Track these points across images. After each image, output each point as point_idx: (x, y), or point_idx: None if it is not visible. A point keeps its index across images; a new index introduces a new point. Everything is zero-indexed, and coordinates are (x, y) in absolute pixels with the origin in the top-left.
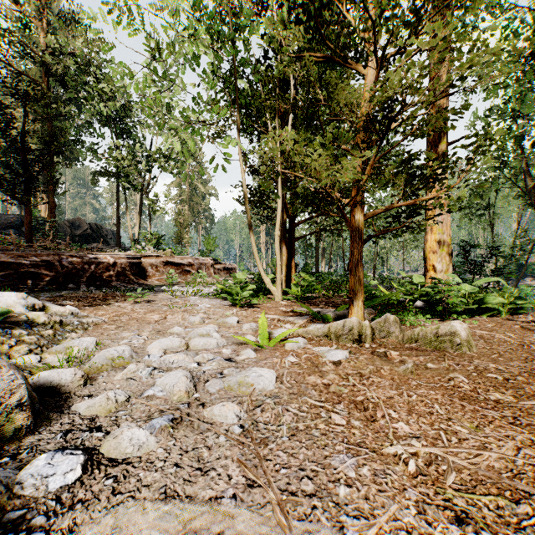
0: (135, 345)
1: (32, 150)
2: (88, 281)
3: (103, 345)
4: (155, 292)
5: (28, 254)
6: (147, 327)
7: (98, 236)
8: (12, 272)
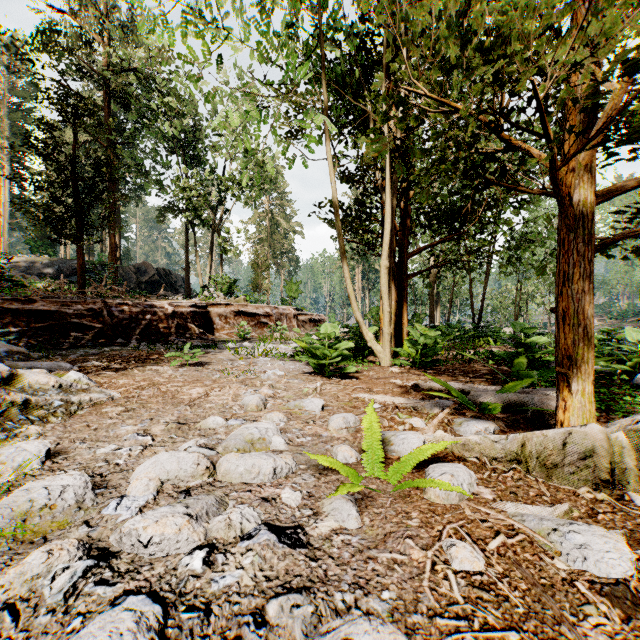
0: (118, 461)
1: (84, 180)
2: (141, 335)
3: (62, 457)
4: (218, 350)
5: (71, 302)
6: (170, 412)
7: (166, 283)
8: (53, 323)
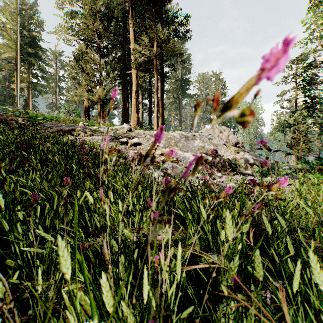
0: None
1: None
2: None
3: None
4: None
5: None
6: None
7: None
8: None
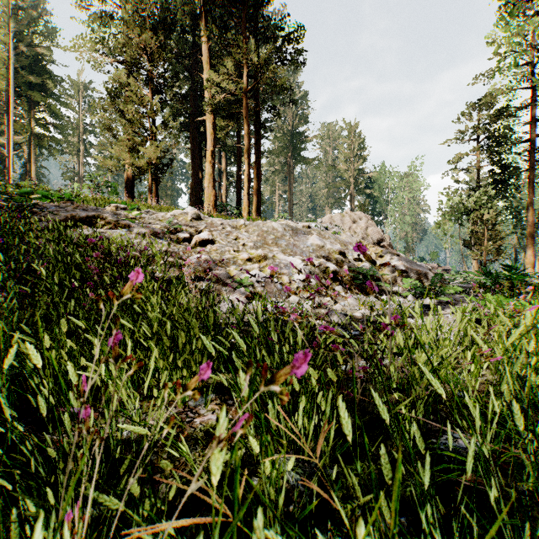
0: None
1: None
2: None
3: None
4: None
5: None
6: None
7: None
8: None
